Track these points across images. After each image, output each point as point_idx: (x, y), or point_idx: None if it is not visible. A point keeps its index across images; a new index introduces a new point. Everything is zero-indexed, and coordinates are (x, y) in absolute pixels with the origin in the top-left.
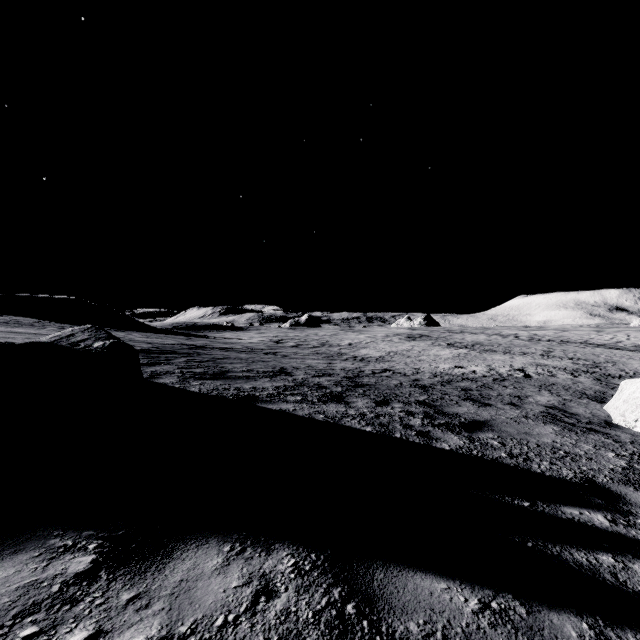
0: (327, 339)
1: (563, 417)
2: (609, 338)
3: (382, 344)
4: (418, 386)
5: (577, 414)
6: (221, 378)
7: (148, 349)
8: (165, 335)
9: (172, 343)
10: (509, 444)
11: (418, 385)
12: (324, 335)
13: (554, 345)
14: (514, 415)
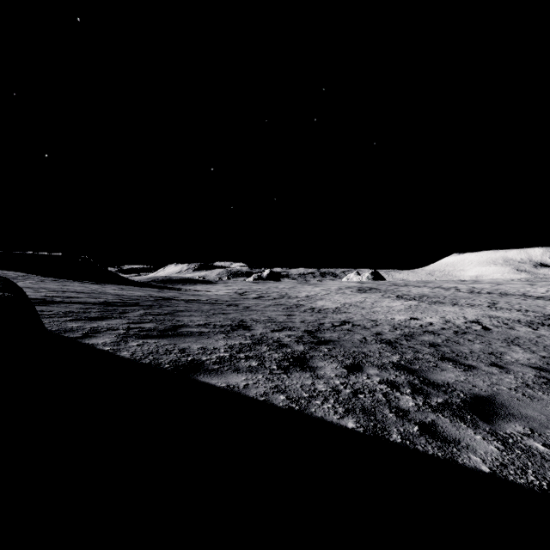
0: (286, 291)
1: None
2: (544, 291)
3: (336, 296)
4: (384, 341)
5: None
6: (169, 335)
7: (111, 301)
8: (139, 288)
9: (141, 295)
10: None
11: (383, 340)
12: (283, 288)
13: (496, 297)
14: (513, 383)
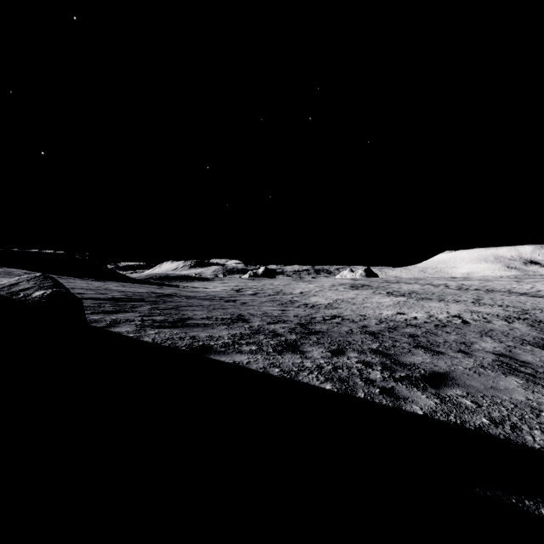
0: (281, 288)
1: (518, 366)
2: (529, 287)
3: (329, 293)
4: (368, 333)
5: (529, 362)
6: (179, 326)
7: (118, 297)
8: (140, 284)
9: (143, 292)
10: (483, 404)
11: (368, 332)
12: (278, 285)
13: (482, 294)
14: (470, 365)
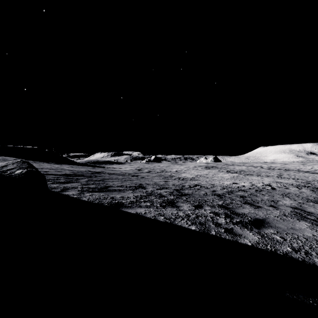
0: (164, 168)
1: (306, 215)
2: (310, 168)
3: (193, 171)
4: (216, 195)
5: (312, 212)
6: (104, 191)
7: (69, 174)
8: (81, 166)
9: (83, 170)
10: (287, 238)
11: (216, 194)
12: (163, 166)
13: (282, 171)
14: (277, 214)
